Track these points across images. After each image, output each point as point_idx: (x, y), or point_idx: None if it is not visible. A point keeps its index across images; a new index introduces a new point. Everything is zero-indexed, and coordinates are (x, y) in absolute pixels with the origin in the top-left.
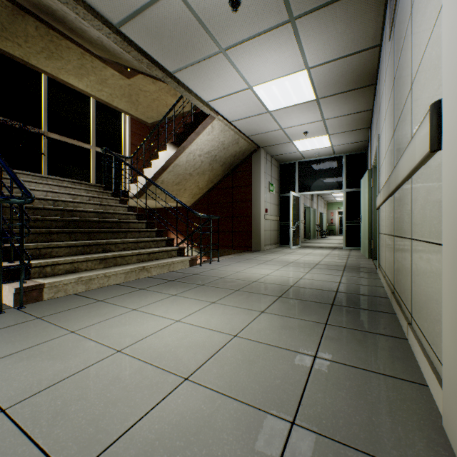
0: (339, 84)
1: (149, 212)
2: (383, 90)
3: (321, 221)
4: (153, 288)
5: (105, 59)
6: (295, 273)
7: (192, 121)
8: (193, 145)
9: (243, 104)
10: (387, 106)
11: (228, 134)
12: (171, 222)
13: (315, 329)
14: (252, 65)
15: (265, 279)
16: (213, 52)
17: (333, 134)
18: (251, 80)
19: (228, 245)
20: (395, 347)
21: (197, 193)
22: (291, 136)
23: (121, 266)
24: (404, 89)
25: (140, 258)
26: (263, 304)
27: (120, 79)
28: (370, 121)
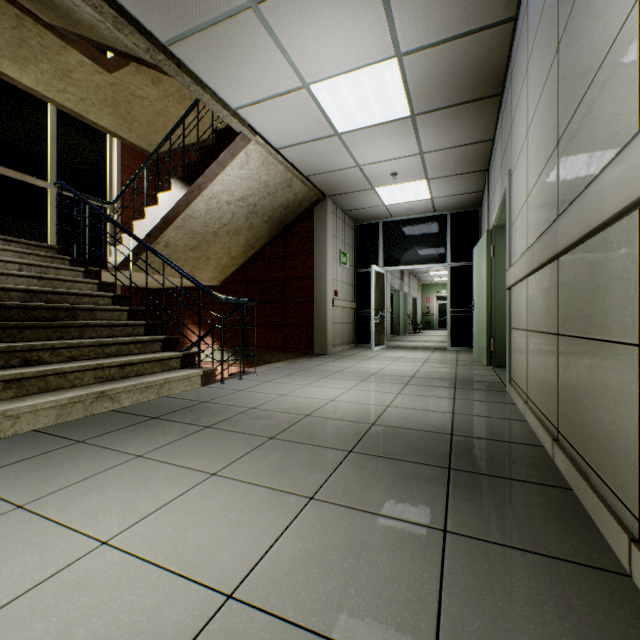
0: (447, 90)
1: (154, 294)
2: (521, 90)
3: (414, 309)
4: (105, 437)
5: (62, 31)
6: (379, 394)
7: (213, 143)
8: (217, 184)
9: (295, 117)
10: (534, 108)
11: (275, 170)
12: (189, 310)
13: (425, 552)
14: (307, 40)
15: (327, 410)
16: (235, 5)
17: (435, 179)
18: (307, 71)
19: (278, 346)
20: (619, 612)
21: (229, 264)
22: (373, 179)
23: (54, 393)
24: (603, 28)
25: (102, 375)
26: (315, 474)
27: (95, 72)
28: (489, 160)
